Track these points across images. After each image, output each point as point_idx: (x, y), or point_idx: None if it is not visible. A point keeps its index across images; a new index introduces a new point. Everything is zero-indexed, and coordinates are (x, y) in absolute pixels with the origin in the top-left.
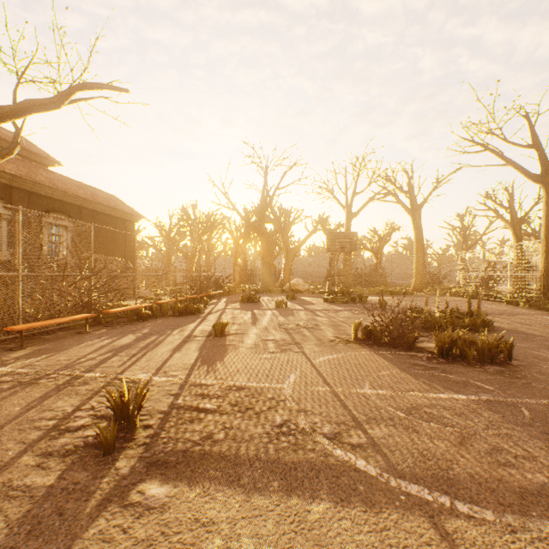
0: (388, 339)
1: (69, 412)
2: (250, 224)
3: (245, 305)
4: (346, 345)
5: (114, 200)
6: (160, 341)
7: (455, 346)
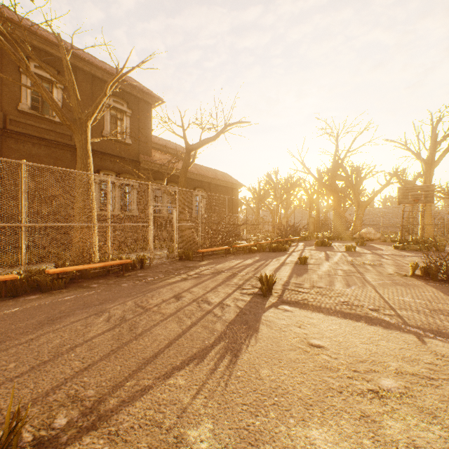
0: (442, 276)
1: (241, 284)
2: (322, 183)
3: (319, 248)
4: (402, 277)
5: (226, 176)
6: (267, 264)
7: None
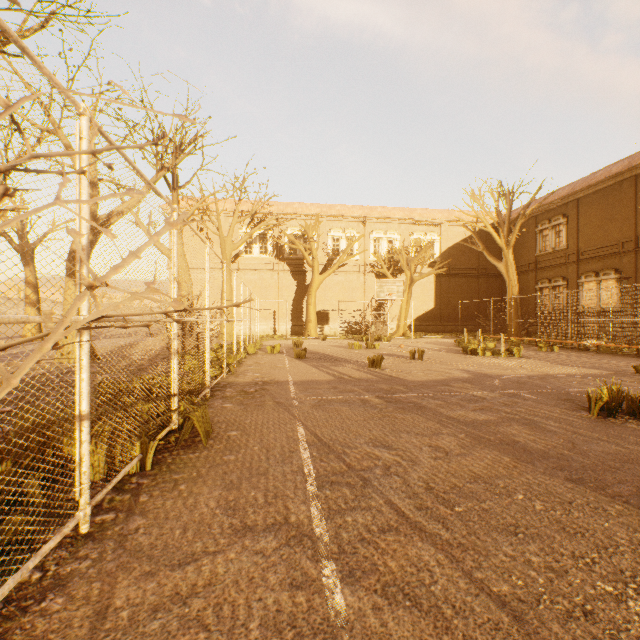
0: None
1: None
2: None
3: None
4: None
5: None
6: None
7: None
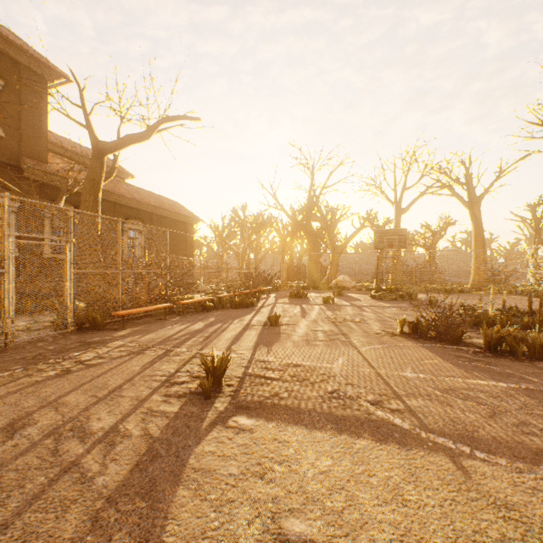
0: (433, 333)
1: (172, 372)
2: (296, 223)
3: (294, 300)
4: (391, 337)
5: (177, 206)
6: (225, 328)
7: (504, 343)
